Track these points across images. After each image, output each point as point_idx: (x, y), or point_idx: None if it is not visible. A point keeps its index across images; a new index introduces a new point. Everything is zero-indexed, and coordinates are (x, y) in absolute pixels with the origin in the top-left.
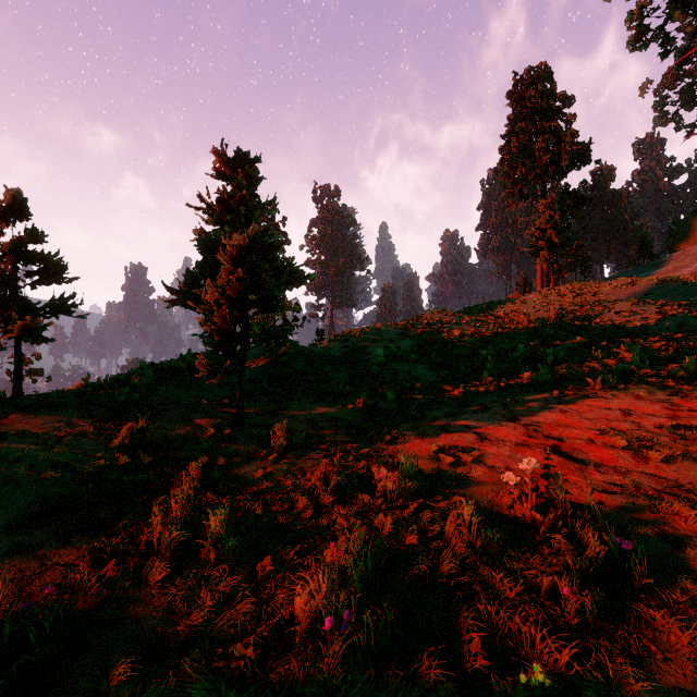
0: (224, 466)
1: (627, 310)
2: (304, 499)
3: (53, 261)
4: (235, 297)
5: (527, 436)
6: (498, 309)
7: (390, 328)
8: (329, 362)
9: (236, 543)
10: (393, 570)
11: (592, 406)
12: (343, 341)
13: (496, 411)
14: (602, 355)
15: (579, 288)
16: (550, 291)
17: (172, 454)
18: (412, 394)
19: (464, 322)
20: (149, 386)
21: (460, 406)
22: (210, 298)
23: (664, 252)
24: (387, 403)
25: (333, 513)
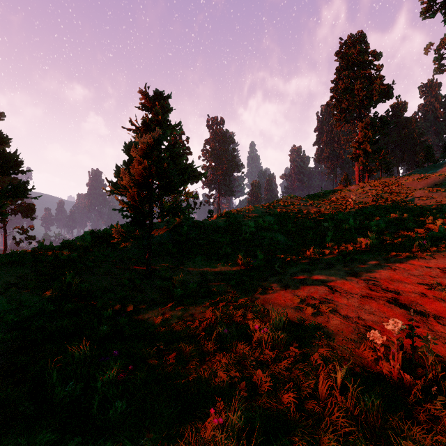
0: (133, 312)
1: (425, 195)
2: (191, 347)
3: (12, 157)
4: (143, 182)
5: (369, 289)
6: (331, 196)
7: (258, 208)
8: (216, 231)
9: (121, 405)
10: (273, 436)
11: (415, 265)
12: (226, 217)
13: (339, 268)
14: (413, 226)
15: (387, 181)
16: (365, 184)
17: (92, 302)
18: (275, 255)
19: (309, 204)
20: (87, 248)
21: (311, 264)
22: (125, 183)
23: (444, 157)
24: (257, 261)
25: (216, 361)
